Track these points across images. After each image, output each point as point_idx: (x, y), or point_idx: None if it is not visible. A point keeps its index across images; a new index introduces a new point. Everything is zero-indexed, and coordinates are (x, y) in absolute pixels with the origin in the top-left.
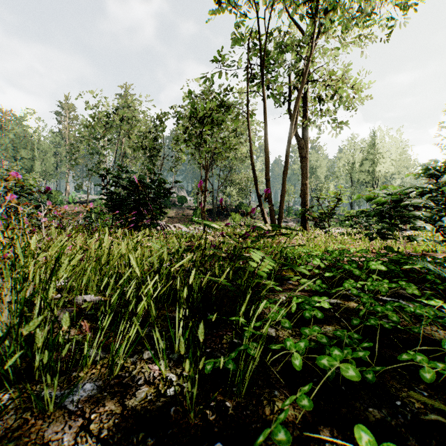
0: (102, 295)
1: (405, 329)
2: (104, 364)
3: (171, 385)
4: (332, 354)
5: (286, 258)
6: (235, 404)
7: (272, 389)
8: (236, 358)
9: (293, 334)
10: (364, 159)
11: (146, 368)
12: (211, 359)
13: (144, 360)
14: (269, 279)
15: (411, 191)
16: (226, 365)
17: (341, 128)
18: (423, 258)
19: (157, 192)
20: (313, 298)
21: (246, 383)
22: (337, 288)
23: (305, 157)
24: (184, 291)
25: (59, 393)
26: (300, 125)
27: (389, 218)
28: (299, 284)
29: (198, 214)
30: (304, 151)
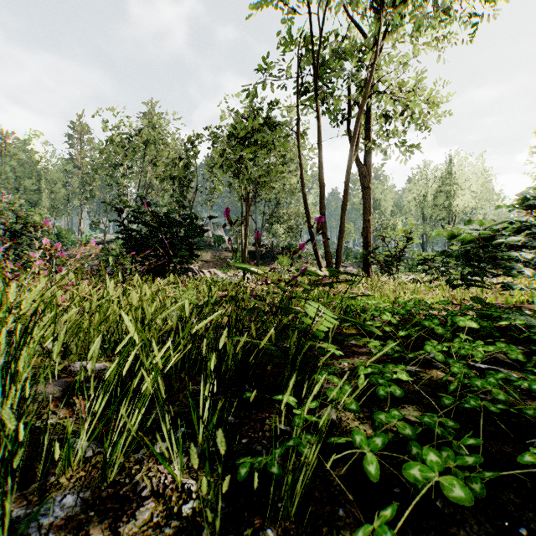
0: (109, 361)
1: (521, 414)
2: (98, 463)
3: (189, 498)
4: (425, 460)
5: (346, 312)
6: (281, 531)
7: (334, 505)
8: (283, 457)
9: (360, 416)
10: (439, 191)
11: (155, 472)
12: (247, 457)
13: (154, 457)
14: (326, 338)
15: (504, 227)
16: (268, 468)
17: (411, 153)
18: (521, 311)
19: (187, 230)
20: (387, 367)
21: (297, 499)
22: (416, 352)
23: (368, 187)
24: (211, 359)
25: (24, 512)
26: (361, 148)
27: (477, 261)
28: (364, 345)
29: (239, 257)
30: (367, 180)
